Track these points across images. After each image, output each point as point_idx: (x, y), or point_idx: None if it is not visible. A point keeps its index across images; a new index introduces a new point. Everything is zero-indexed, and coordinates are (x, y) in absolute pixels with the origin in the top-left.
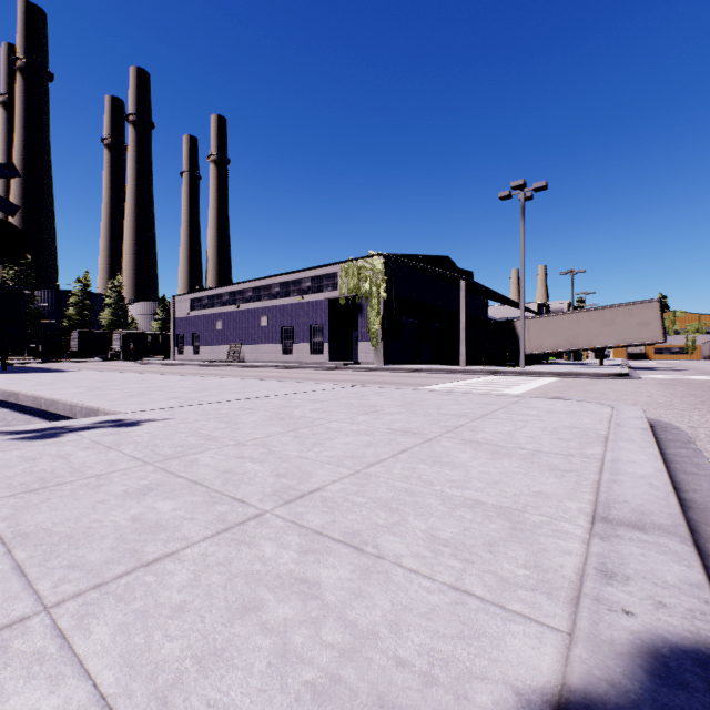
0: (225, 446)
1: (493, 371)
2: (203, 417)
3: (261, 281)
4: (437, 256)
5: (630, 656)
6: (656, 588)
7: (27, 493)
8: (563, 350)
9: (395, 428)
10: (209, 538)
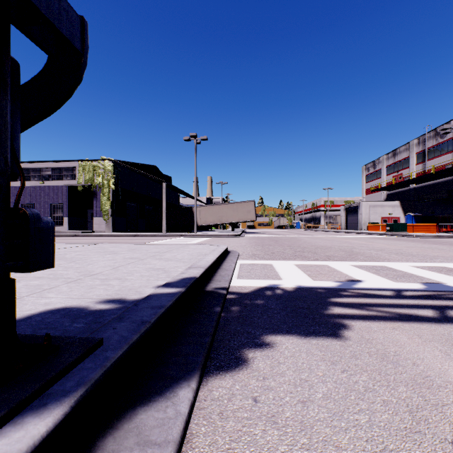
0: None
1: (180, 235)
2: None
3: None
4: (149, 165)
5: (179, 279)
6: (191, 273)
7: None
8: (216, 223)
9: (127, 257)
10: (66, 284)
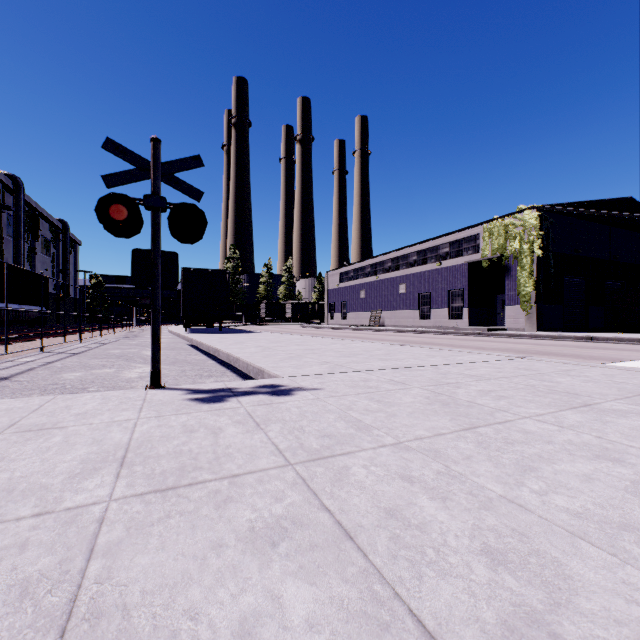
0: (381, 446)
1: None
2: (352, 390)
3: (399, 251)
4: (614, 199)
5: None
6: None
7: (156, 493)
8: None
9: None
10: None
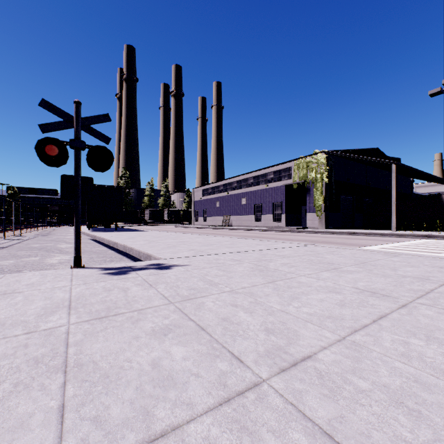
0: (223, 292)
1: (424, 235)
2: (208, 265)
3: (241, 176)
4: (368, 149)
5: None
6: None
7: (96, 319)
8: None
9: (360, 288)
10: (211, 410)
